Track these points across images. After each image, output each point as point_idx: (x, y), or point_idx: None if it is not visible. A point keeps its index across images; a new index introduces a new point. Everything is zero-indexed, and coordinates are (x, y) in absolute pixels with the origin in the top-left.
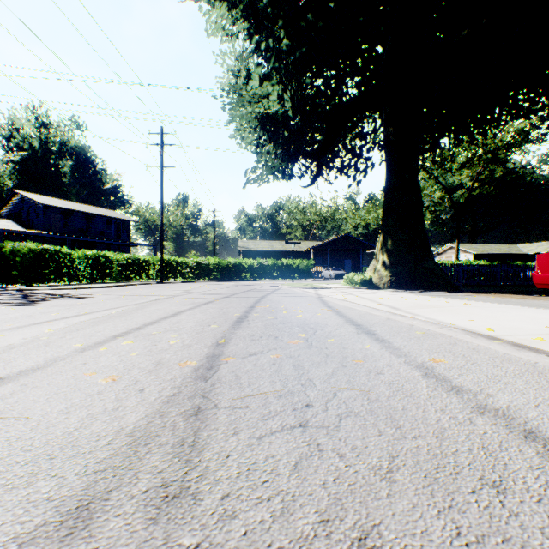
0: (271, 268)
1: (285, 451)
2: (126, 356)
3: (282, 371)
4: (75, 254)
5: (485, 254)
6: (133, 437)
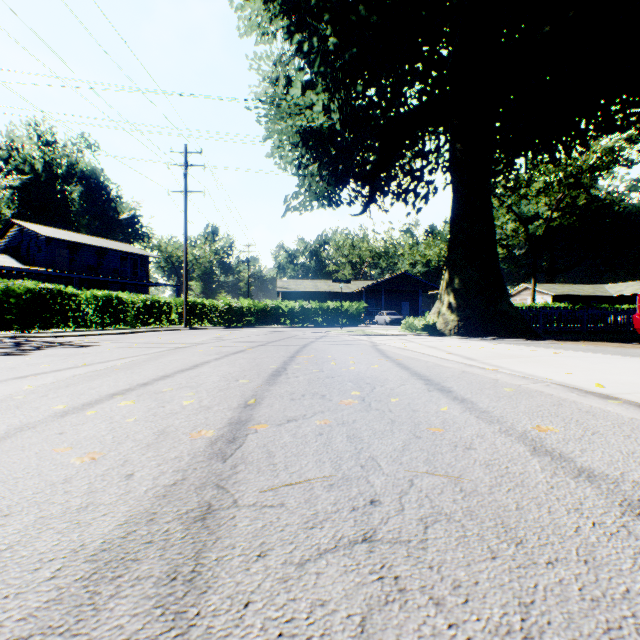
0: (315, 312)
1: (342, 593)
2: (120, 422)
3: (333, 444)
4: (83, 295)
5: (566, 296)
6: (96, 564)
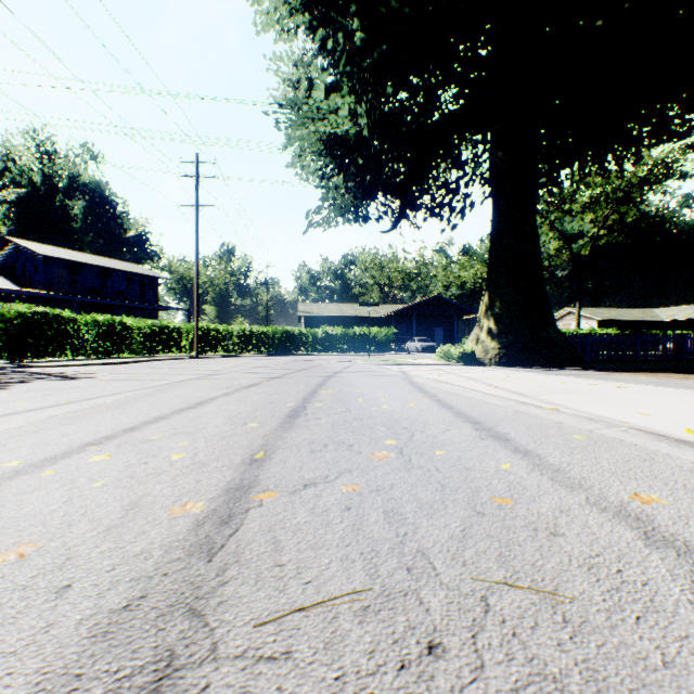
0: (340, 339)
1: None
2: (82, 489)
3: (365, 526)
4: (82, 319)
5: (613, 321)
6: None
